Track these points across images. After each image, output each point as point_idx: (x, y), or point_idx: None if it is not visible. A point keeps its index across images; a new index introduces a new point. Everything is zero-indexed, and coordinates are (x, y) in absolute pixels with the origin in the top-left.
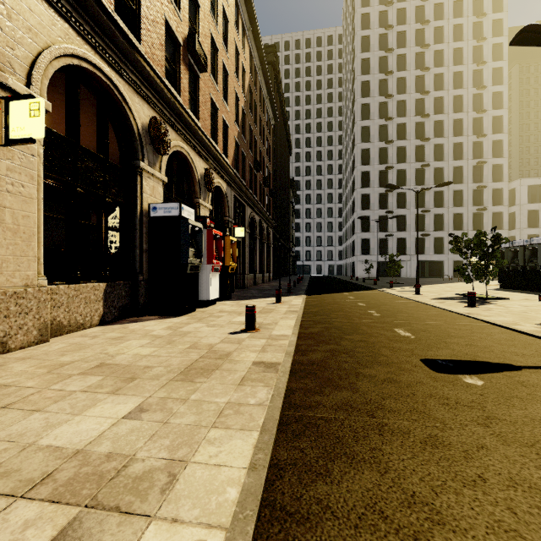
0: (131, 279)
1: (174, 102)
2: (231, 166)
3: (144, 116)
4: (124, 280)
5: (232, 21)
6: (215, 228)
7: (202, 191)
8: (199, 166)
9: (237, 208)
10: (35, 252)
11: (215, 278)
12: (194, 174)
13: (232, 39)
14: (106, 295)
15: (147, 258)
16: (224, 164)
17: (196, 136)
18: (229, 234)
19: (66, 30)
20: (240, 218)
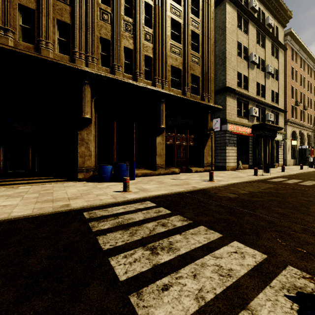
0: (295, 159)
1: (302, 125)
2: (313, 127)
3: (297, 131)
4: (294, 159)
5: (312, 81)
6: (311, 148)
7: (305, 138)
8: (304, 132)
9: (314, 137)
10: (290, 155)
11: (311, 159)
12: (303, 135)
13: (312, 86)
14: (293, 161)
15: (297, 155)
16: (311, 128)
17: (304, 127)
18: (314, 148)
19: (291, 128)
20: (314, 139)
